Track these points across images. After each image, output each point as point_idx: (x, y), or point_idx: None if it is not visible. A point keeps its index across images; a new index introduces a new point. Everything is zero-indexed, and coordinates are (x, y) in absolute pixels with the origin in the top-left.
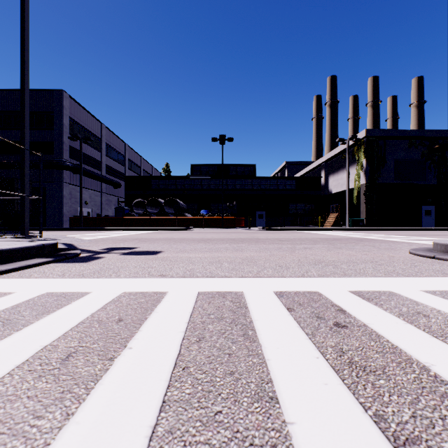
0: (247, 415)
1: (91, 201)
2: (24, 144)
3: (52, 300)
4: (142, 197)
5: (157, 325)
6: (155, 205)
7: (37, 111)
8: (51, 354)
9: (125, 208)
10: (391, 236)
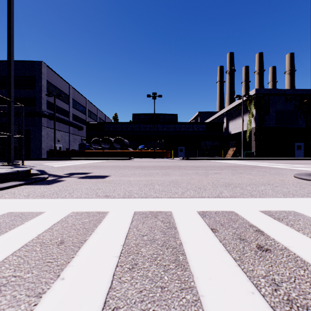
0: None
1: (62, 139)
2: (11, 97)
3: (9, 220)
4: (98, 136)
5: (94, 248)
6: (107, 142)
7: (24, 76)
8: None
9: (86, 144)
10: (275, 164)
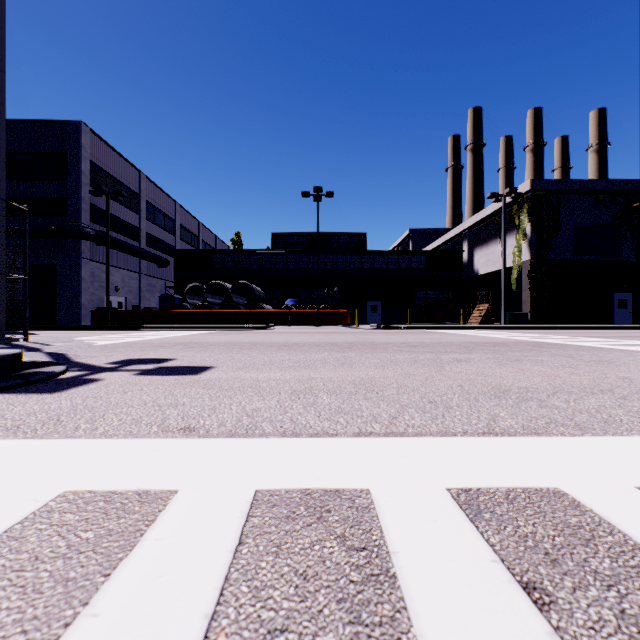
0: None
1: (124, 286)
2: None
3: None
4: (200, 280)
5: None
6: (219, 292)
7: (43, 153)
8: None
9: (175, 297)
10: (580, 338)
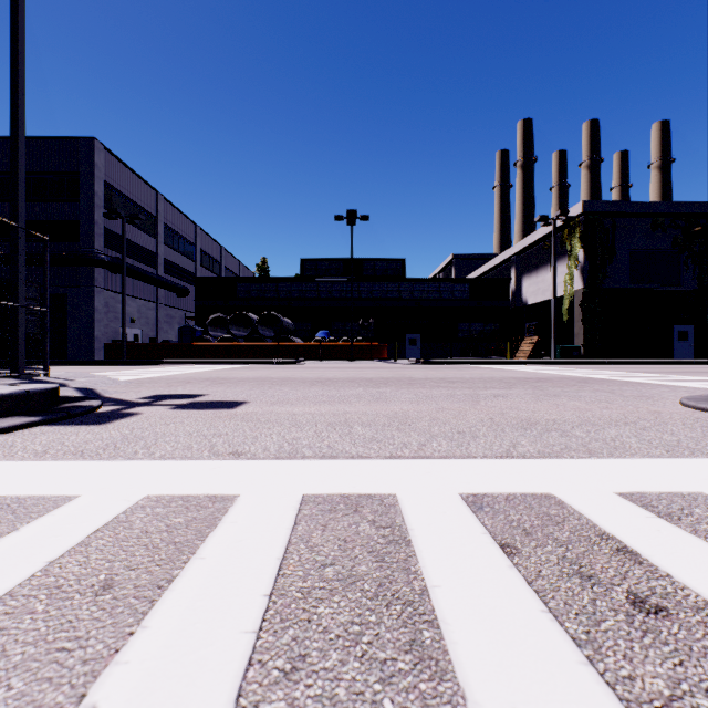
0: None
1: (140, 317)
2: (18, 219)
3: None
4: (223, 310)
5: (191, 604)
6: (244, 324)
7: (53, 172)
8: None
9: (196, 329)
10: (631, 374)
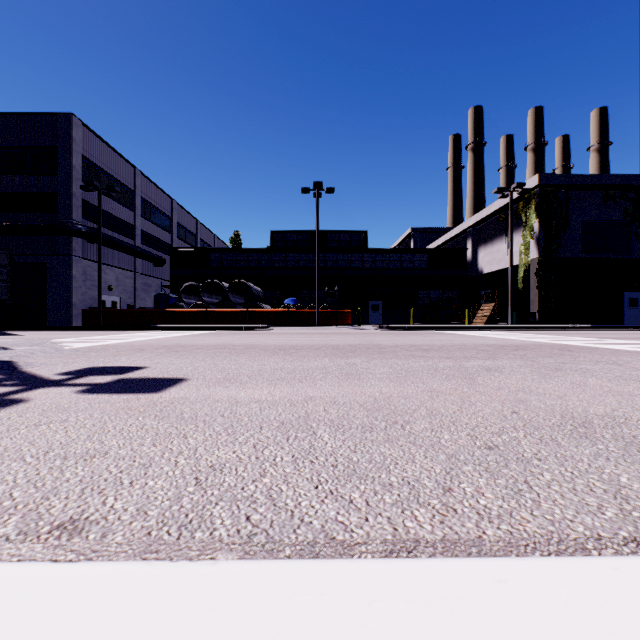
0: None
1: (118, 285)
2: None
3: None
4: (197, 279)
5: None
6: (216, 291)
7: (32, 146)
8: None
9: (170, 297)
10: (603, 340)
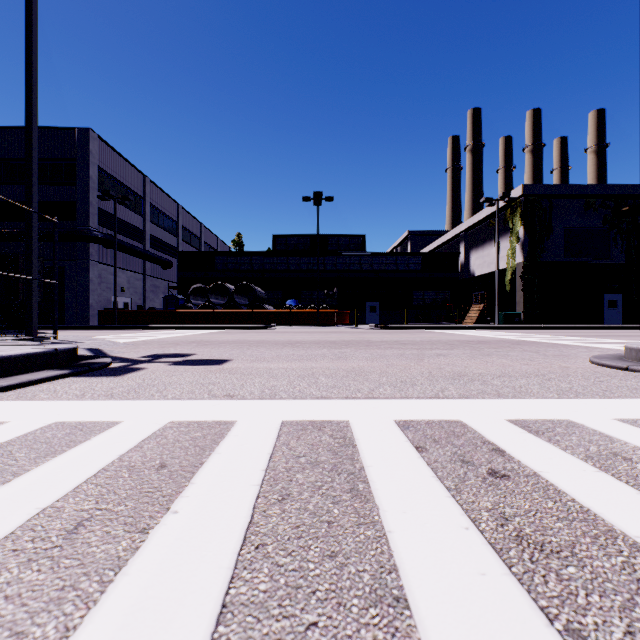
0: (358, 630)
1: (129, 287)
2: (32, 205)
3: (63, 434)
4: (203, 281)
5: (218, 473)
6: (222, 293)
7: (52, 158)
8: (51, 522)
9: (179, 298)
10: (561, 337)
